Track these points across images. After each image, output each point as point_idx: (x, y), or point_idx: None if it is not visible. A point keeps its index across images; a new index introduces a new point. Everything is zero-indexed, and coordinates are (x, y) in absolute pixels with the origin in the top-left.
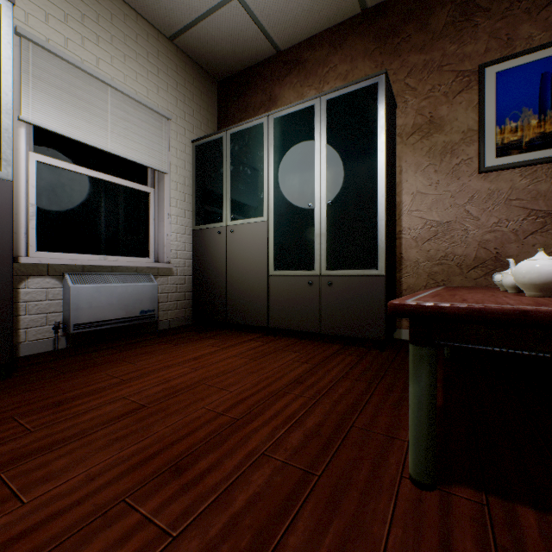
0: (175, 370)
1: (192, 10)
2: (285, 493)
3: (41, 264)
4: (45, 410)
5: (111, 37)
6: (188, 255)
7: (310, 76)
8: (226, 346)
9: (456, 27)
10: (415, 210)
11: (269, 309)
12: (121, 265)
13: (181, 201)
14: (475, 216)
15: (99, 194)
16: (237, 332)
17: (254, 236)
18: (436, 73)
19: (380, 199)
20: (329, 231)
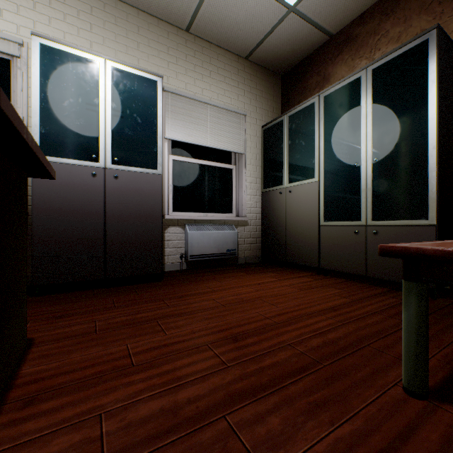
0: (244, 289)
1: (260, 33)
2: (296, 367)
3: (174, 219)
4: (175, 299)
5: (209, 72)
6: (258, 211)
7: (361, 48)
8: (282, 278)
9: None
10: None
11: (319, 253)
12: (215, 219)
13: (253, 172)
14: None
15: (203, 174)
16: (294, 270)
17: (307, 194)
18: None
19: (430, 151)
20: (375, 186)
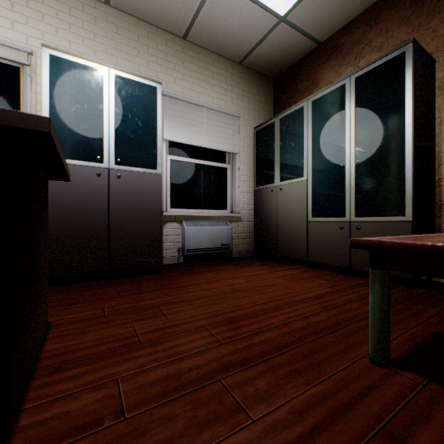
0: (237, 280)
1: (252, 41)
2: (281, 343)
3: (172, 215)
4: (174, 288)
5: (205, 77)
6: (251, 207)
7: (347, 56)
8: (273, 271)
9: None
10: None
11: (308, 247)
12: (210, 215)
13: (247, 170)
14: None
15: (199, 173)
16: (284, 263)
17: (297, 192)
18: None
19: (407, 154)
20: (358, 185)
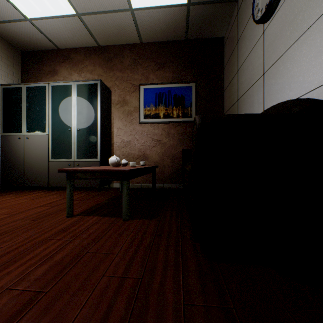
0: None
1: None
2: (22, 224)
3: None
4: None
5: None
6: None
7: (75, 66)
8: (20, 196)
9: (132, 67)
10: (118, 135)
11: (49, 177)
12: None
13: None
14: (138, 139)
15: None
16: (31, 190)
17: (41, 142)
18: (126, 82)
19: (98, 131)
20: (78, 142)
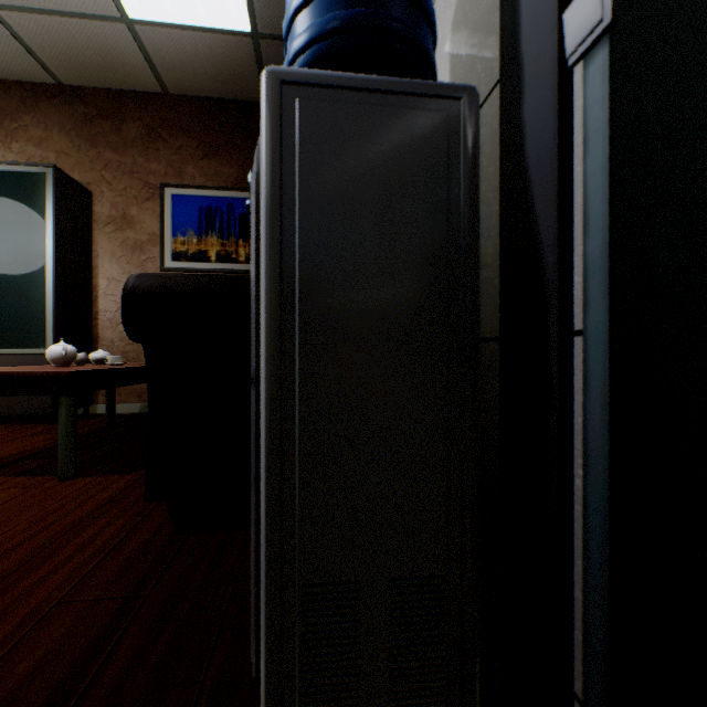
0: None
1: None
2: None
3: None
4: None
5: None
6: None
7: None
8: None
9: (145, 144)
10: (111, 294)
11: None
12: None
13: None
14: None
15: None
16: None
17: None
18: (130, 177)
19: (50, 283)
20: None
